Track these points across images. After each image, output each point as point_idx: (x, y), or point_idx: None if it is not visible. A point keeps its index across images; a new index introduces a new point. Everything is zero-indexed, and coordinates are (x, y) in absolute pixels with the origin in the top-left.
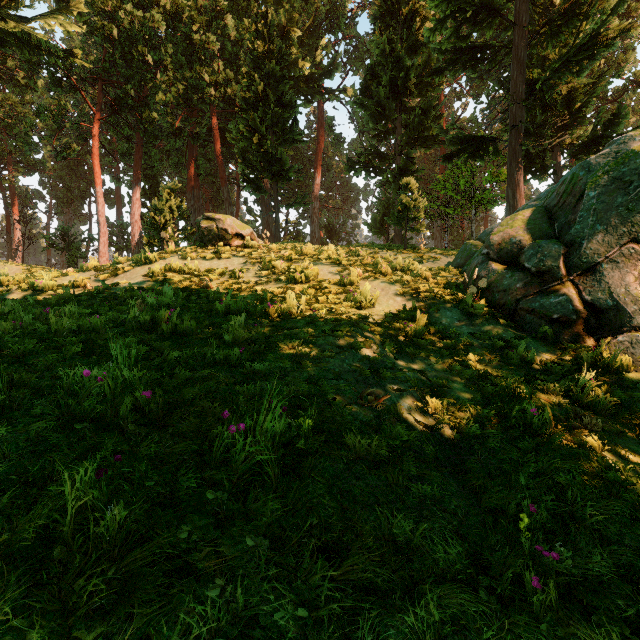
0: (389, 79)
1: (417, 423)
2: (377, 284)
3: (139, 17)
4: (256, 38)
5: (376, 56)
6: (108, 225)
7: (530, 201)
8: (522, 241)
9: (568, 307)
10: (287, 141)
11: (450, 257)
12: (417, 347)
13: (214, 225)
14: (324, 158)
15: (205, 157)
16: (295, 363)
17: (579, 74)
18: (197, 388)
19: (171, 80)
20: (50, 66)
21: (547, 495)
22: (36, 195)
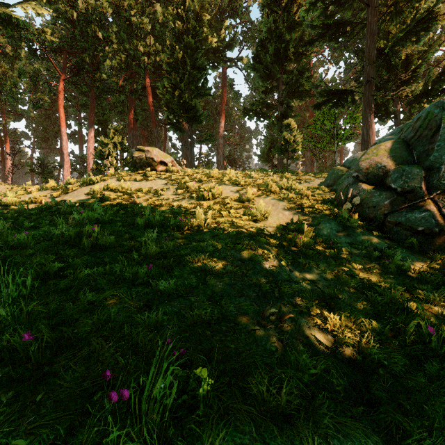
0: (274, 49)
1: (318, 343)
2: (268, 200)
3: (92, 4)
4: (177, 19)
5: (264, 33)
6: (74, 156)
7: (386, 136)
8: (386, 166)
9: (431, 221)
10: (200, 94)
11: (321, 179)
12: (306, 256)
13: (144, 155)
14: (226, 108)
15: (141, 107)
16: (200, 278)
17: (417, 42)
18: (96, 316)
19: (116, 51)
20: (28, 40)
21: None
22: (23, 135)
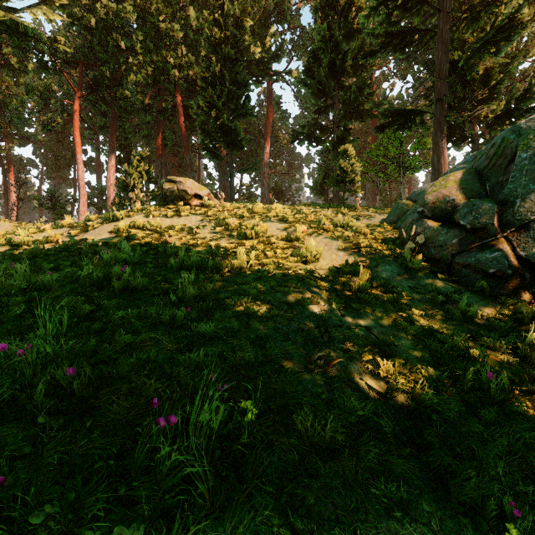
0: (328, 61)
1: (369, 389)
2: (320, 239)
3: (113, 8)
4: (214, 26)
5: (317, 42)
6: (90, 188)
7: (457, 164)
8: (455, 200)
9: (504, 262)
10: (240, 115)
11: (383, 215)
12: (361, 301)
13: (175, 187)
14: (272, 131)
15: (171, 130)
16: (242, 322)
17: (497, 54)
18: (135, 357)
19: (141, 63)
20: (37, 51)
21: (525, 486)
22: (30, 163)
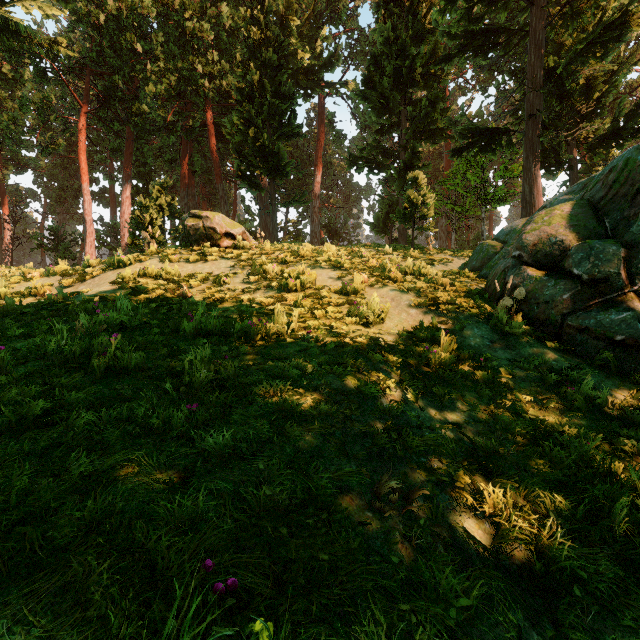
0: (393, 69)
1: (469, 539)
2: (386, 292)
3: (127, 3)
4: (252, 25)
5: (379, 45)
6: (103, 225)
7: (560, 195)
8: (565, 241)
9: (636, 326)
10: (285, 135)
11: (462, 259)
12: (444, 382)
13: (201, 223)
14: (325, 156)
15: (201, 154)
16: (275, 425)
17: (604, 58)
18: (89, 504)
19: (162, 71)
20: (33, 55)
21: None
22: (30, 194)
